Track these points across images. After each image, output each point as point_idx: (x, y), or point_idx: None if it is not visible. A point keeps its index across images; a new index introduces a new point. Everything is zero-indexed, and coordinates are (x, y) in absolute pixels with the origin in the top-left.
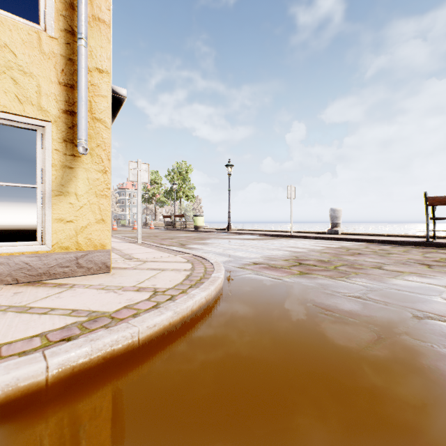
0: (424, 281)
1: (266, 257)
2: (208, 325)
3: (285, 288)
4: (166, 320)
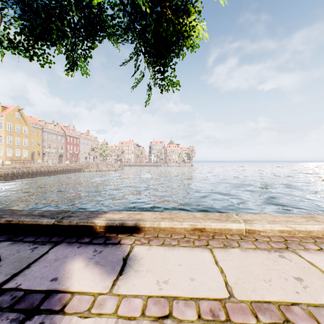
0: None
1: None
2: None
3: None
4: None
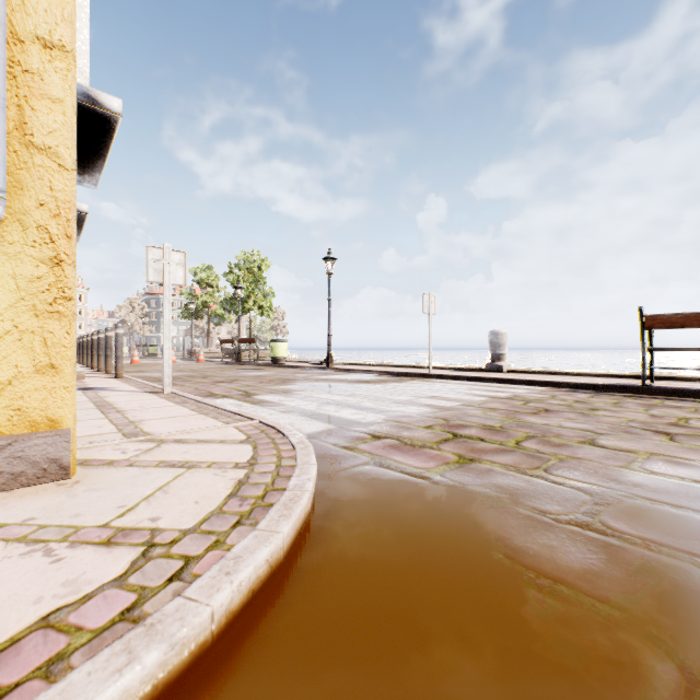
0: (682, 475)
1: (393, 421)
2: (267, 656)
3: (438, 502)
4: (140, 683)
